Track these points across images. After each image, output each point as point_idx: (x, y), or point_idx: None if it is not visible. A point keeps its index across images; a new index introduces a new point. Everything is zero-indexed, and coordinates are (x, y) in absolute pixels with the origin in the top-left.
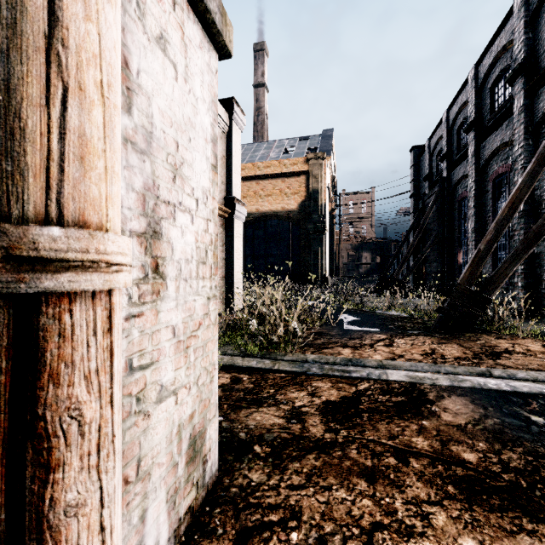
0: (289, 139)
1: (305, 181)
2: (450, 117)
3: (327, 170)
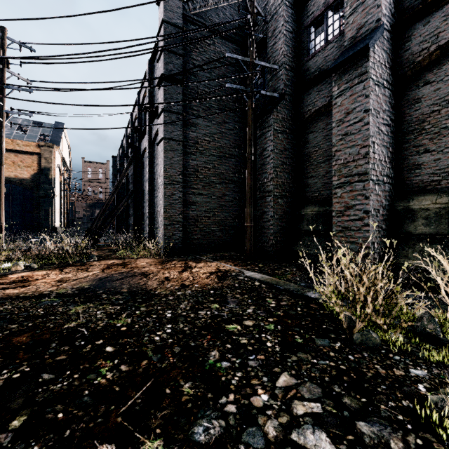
0: (23, 119)
1: (37, 160)
2: (120, 153)
3: (57, 155)
